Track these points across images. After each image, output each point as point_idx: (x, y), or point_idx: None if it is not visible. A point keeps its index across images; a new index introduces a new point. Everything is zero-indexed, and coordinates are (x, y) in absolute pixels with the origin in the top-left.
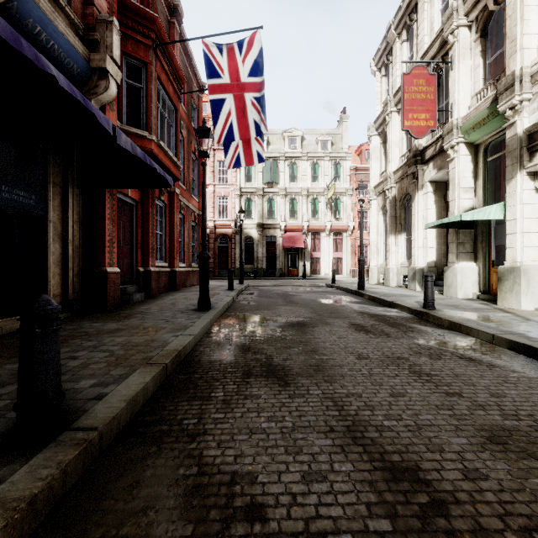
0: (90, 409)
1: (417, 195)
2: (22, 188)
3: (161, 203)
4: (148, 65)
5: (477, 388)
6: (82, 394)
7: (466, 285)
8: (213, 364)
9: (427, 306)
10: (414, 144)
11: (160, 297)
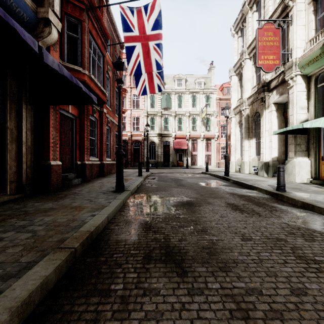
0: None
1: (264, 113)
2: None
3: (94, 119)
4: (82, 22)
5: None
6: None
7: (302, 173)
8: (118, 244)
9: (280, 189)
10: (262, 78)
11: (92, 181)
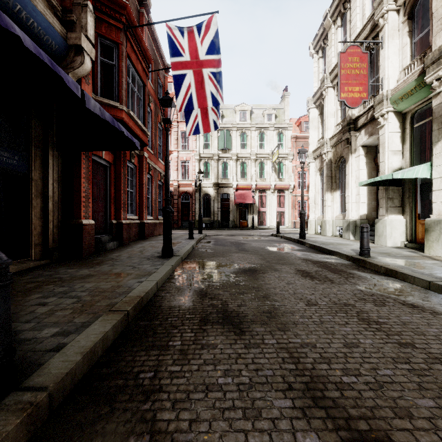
0: (45, 364)
1: (350, 158)
2: (5, 150)
3: (132, 165)
4: (119, 46)
5: (427, 338)
6: (42, 345)
7: (394, 235)
8: (172, 310)
9: (363, 254)
10: (347, 114)
11: (131, 245)
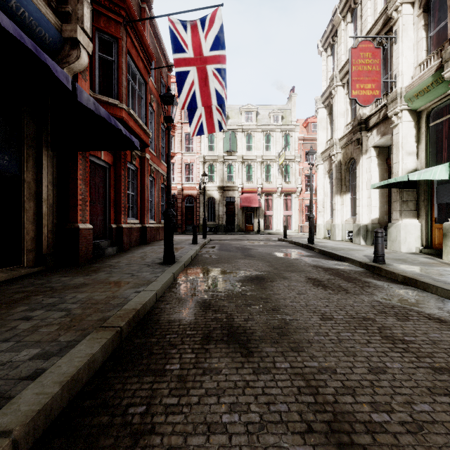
0: (15, 397)
1: (361, 159)
2: None
3: (133, 167)
4: (119, 40)
5: None
6: (17, 370)
7: (409, 240)
8: (171, 325)
9: (377, 260)
10: (358, 113)
11: (131, 250)
